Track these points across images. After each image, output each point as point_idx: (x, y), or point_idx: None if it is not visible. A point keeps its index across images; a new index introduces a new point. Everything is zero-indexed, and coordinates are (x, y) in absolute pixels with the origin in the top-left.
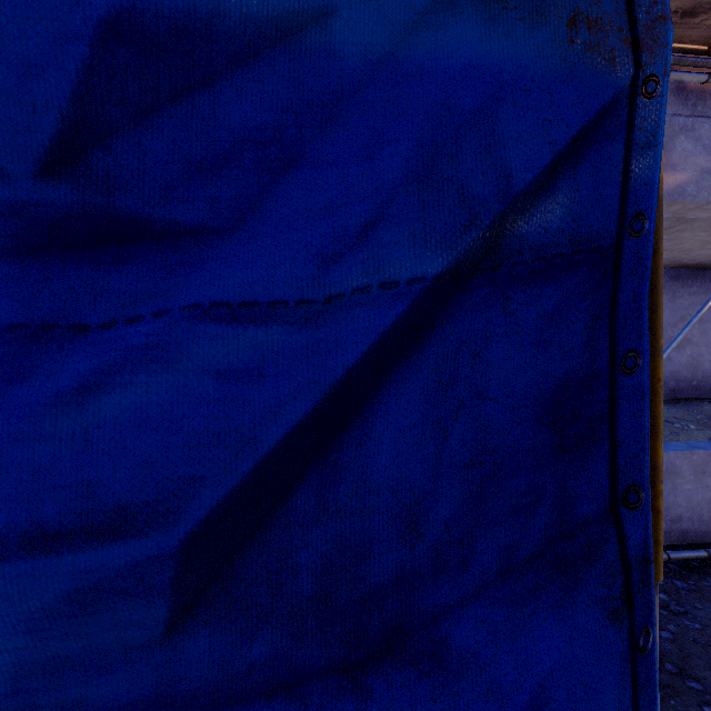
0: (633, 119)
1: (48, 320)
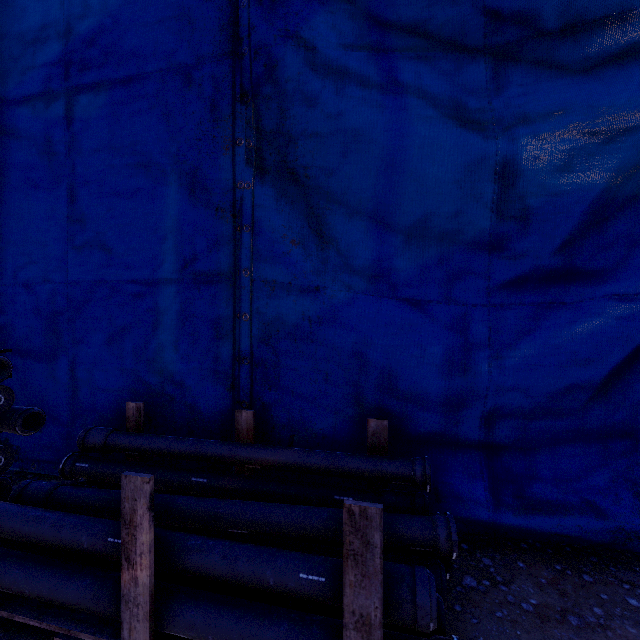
0: None
1: (552, 301)
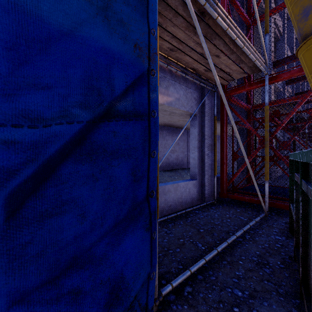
0: (150, 81)
1: None
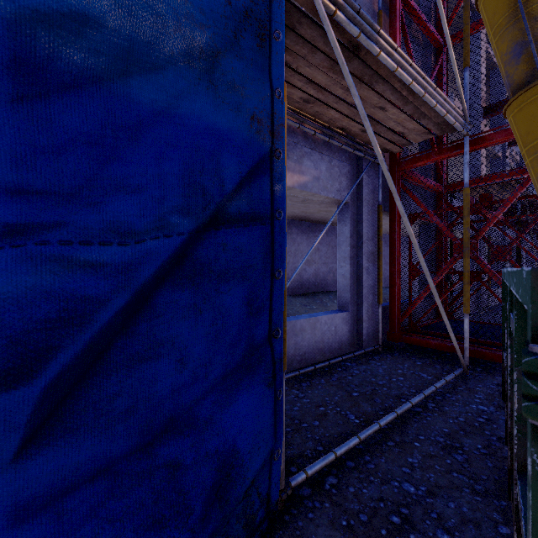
0: (274, 167)
1: None
